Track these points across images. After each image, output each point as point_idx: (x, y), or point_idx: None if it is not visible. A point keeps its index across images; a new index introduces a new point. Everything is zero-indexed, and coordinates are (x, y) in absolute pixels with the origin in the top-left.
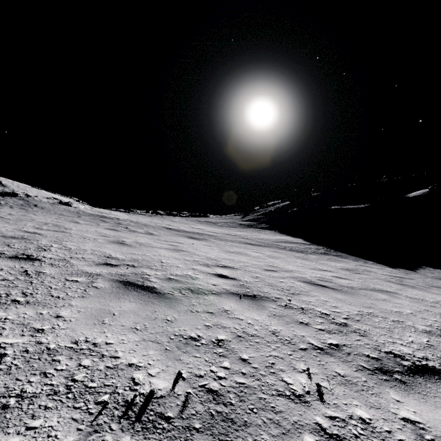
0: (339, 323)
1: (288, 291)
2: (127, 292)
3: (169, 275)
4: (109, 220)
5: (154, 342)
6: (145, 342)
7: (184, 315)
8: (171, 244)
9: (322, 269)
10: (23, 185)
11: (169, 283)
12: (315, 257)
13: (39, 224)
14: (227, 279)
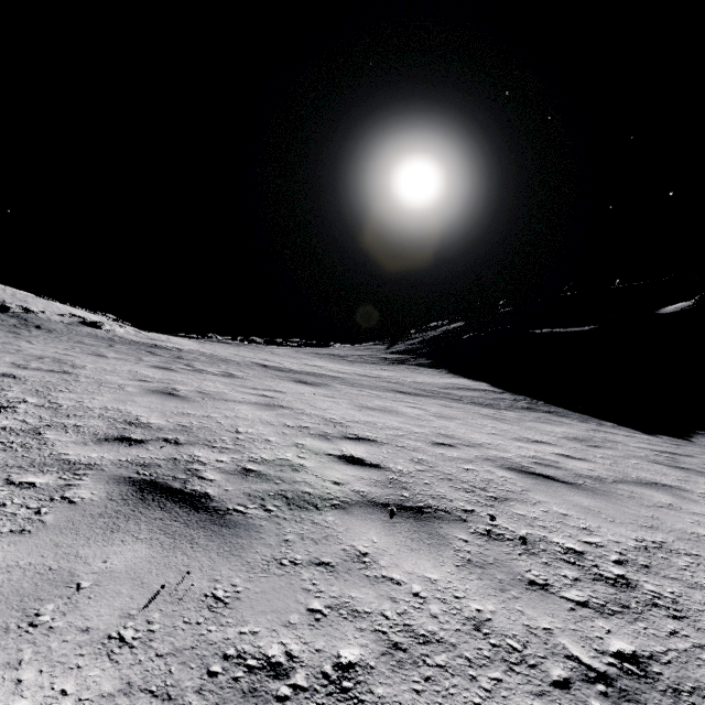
0: (612, 579)
1: (485, 492)
2: (140, 511)
3: (247, 461)
4: (163, 352)
5: (157, 697)
6: (129, 700)
7: (260, 577)
8: (262, 395)
9: (533, 439)
10: (23, 293)
11: (241, 482)
12: (514, 415)
13: (27, 358)
14: (362, 467)
